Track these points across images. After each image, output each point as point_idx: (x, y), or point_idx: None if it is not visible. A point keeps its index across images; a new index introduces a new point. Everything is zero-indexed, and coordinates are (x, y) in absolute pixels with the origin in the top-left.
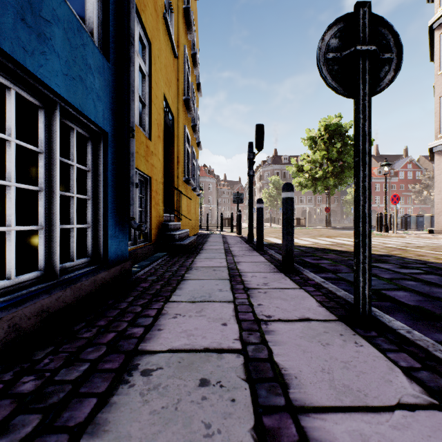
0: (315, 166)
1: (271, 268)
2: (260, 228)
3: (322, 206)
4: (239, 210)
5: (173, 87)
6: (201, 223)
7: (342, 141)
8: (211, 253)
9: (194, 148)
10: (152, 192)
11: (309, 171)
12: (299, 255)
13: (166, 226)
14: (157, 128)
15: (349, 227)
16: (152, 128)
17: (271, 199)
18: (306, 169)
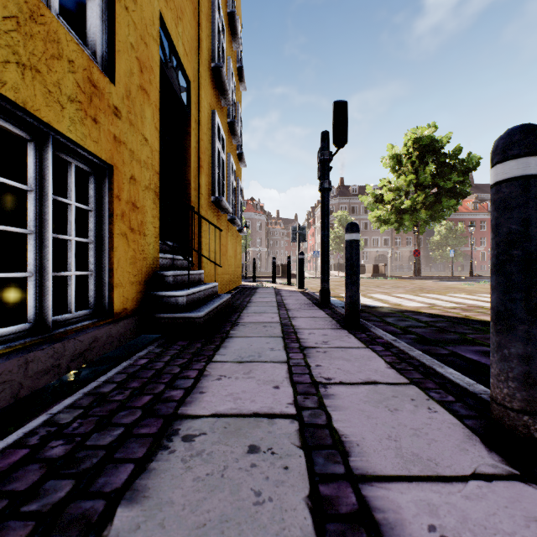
0: (399, 194)
1: (451, 431)
2: (353, 283)
3: (402, 249)
4: (301, 252)
5: (188, 28)
6: (246, 271)
7: (436, 161)
8: (253, 337)
9: (233, 160)
10: (116, 201)
11: (392, 202)
12: (437, 340)
13: (161, 278)
14: (138, 68)
15: (446, 277)
16: (116, 53)
17: (336, 241)
18: (388, 199)
